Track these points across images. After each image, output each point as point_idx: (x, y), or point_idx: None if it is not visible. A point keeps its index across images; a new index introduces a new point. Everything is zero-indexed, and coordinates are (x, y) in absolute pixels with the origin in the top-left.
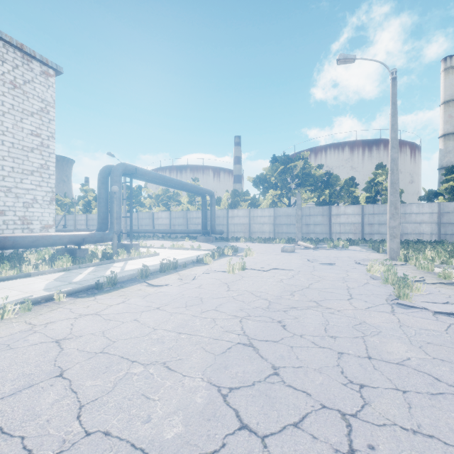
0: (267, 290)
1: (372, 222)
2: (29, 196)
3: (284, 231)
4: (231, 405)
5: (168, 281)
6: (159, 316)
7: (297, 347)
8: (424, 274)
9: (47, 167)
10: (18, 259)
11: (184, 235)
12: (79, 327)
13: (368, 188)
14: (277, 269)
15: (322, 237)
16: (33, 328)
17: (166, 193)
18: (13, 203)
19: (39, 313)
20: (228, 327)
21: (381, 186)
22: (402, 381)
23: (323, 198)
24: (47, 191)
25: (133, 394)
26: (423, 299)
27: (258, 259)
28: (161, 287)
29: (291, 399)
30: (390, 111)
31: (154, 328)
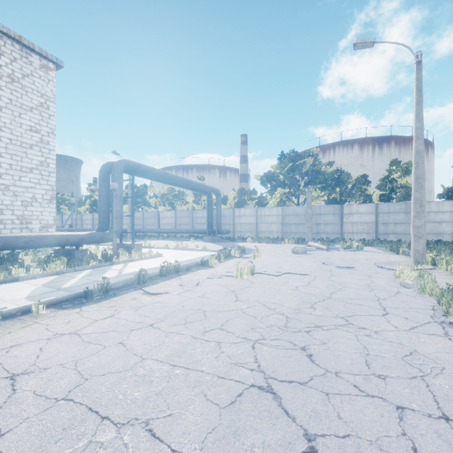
0: (281, 301)
1: (387, 221)
2: (28, 194)
3: (293, 231)
4: None
5: (167, 289)
6: (151, 338)
7: (335, 394)
8: None
9: (47, 165)
10: (11, 260)
11: (189, 234)
12: (48, 353)
13: (382, 185)
14: (289, 273)
15: (333, 238)
16: None
17: (171, 192)
18: (11, 202)
19: (8, 330)
20: (238, 356)
21: (395, 184)
22: None
23: (334, 197)
24: (47, 190)
25: None
26: None
27: (268, 261)
28: (159, 296)
29: None
30: (414, 98)
31: (143, 356)
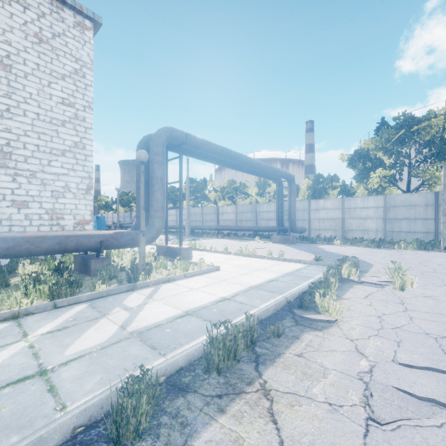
0: None
1: None
2: (59, 182)
3: (404, 229)
4: None
5: None
6: None
7: None
8: None
9: (83, 146)
10: None
11: (252, 232)
12: None
13: None
14: None
15: None
16: None
17: (232, 184)
18: (39, 192)
19: None
20: None
21: None
22: None
23: None
24: (83, 177)
25: None
26: None
27: None
28: None
29: None
30: None
31: None
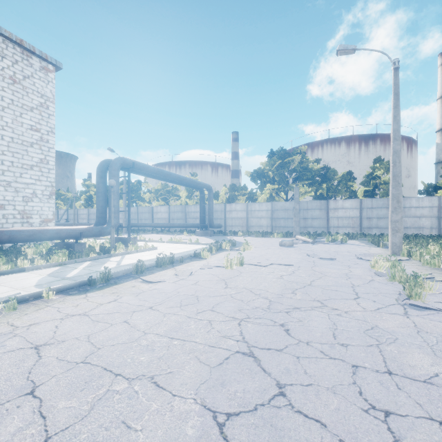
0: (266, 287)
1: (371, 216)
2: (28, 190)
3: (282, 225)
4: (229, 440)
5: (163, 277)
6: (151, 317)
7: (304, 357)
8: (431, 270)
9: (47, 162)
10: (15, 253)
11: (182, 229)
12: (63, 330)
13: (366, 182)
14: (276, 264)
15: (320, 231)
16: (14, 330)
17: (165, 187)
18: (13, 198)
19: (24, 312)
20: (226, 331)
21: (379, 180)
22: (435, 406)
23: (321, 193)
24: (47, 186)
25: (112, 421)
26: (437, 299)
27: (256, 253)
28: (156, 284)
29: (302, 432)
30: (392, 101)
31: (145, 331)
